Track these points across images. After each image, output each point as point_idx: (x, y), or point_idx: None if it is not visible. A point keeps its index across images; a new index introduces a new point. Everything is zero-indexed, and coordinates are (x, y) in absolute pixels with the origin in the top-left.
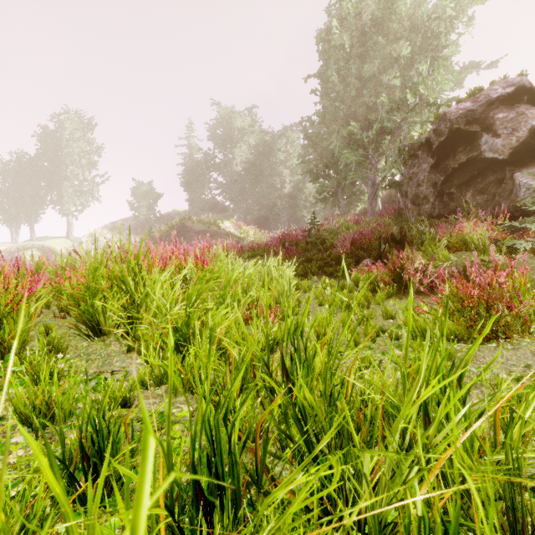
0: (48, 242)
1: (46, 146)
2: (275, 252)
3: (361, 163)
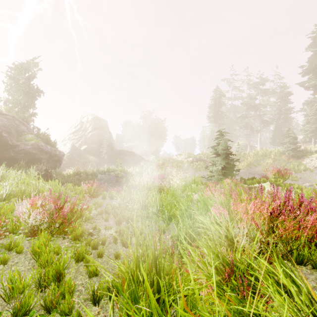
0: None
1: None
2: None
3: None
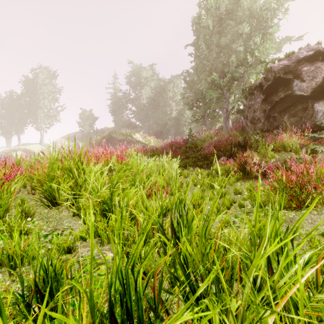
0: (28, 147)
1: (27, 88)
2: (166, 152)
3: (219, 98)
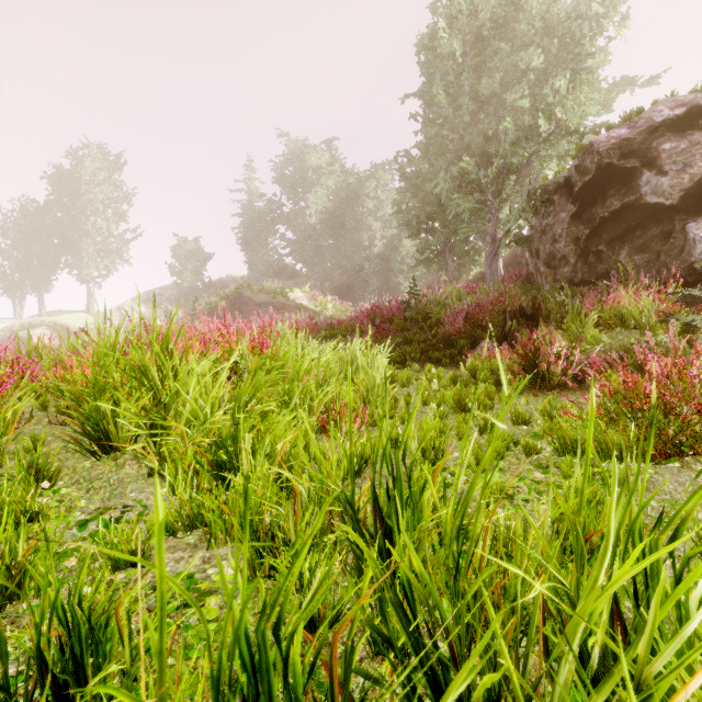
0: (61, 318)
1: (59, 191)
2: (362, 330)
3: (477, 212)
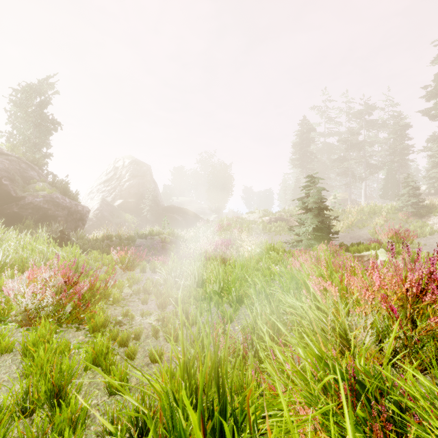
0: None
1: None
2: None
3: None
